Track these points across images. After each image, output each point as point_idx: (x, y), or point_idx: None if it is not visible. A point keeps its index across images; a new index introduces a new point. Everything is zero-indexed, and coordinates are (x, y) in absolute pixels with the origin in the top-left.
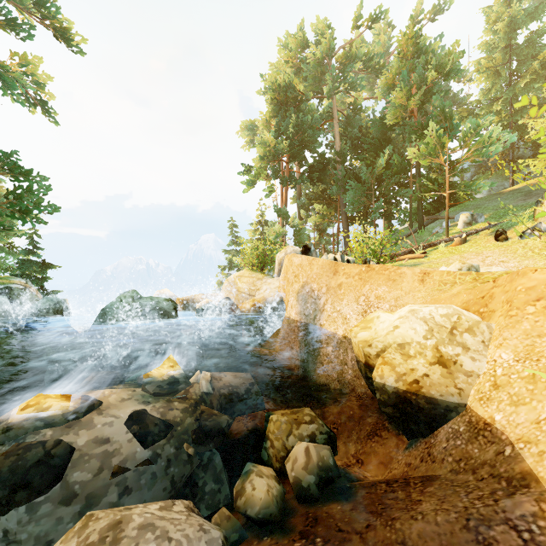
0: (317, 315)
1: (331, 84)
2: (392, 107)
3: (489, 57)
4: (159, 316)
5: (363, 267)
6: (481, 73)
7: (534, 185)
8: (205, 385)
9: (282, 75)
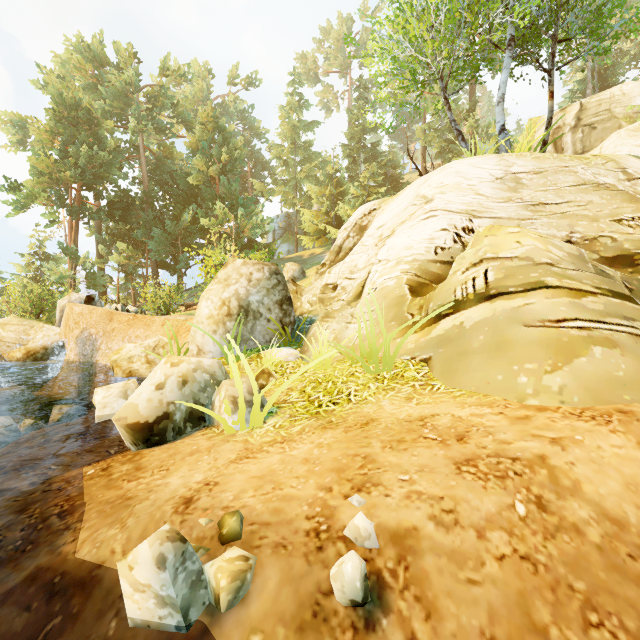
0: (95, 353)
1: (136, 122)
2: (195, 172)
3: (283, 146)
4: None
5: (131, 316)
6: (276, 158)
7: (300, 257)
8: None
9: (70, 92)
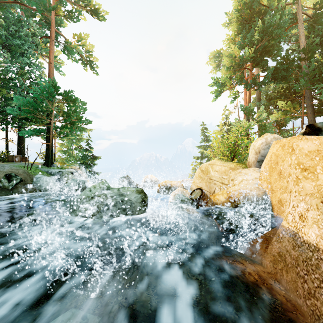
0: None
1: None
2: None
3: None
4: (121, 212)
5: None
6: None
7: None
8: None
9: None
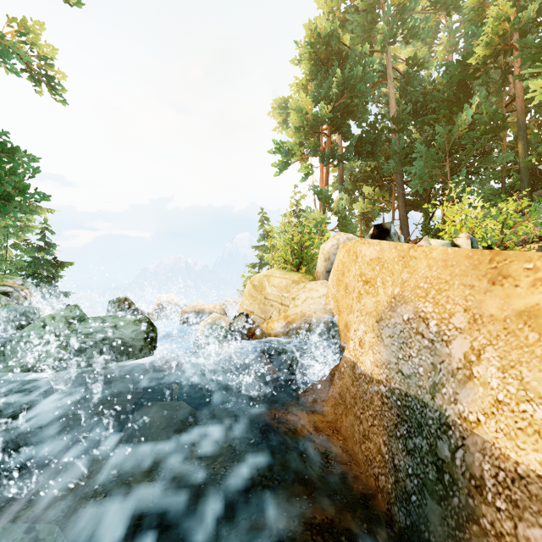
0: (445, 384)
1: (386, 29)
2: (486, 35)
3: None
4: (105, 357)
5: None
6: None
7: None
8: None
9: (323, 21)
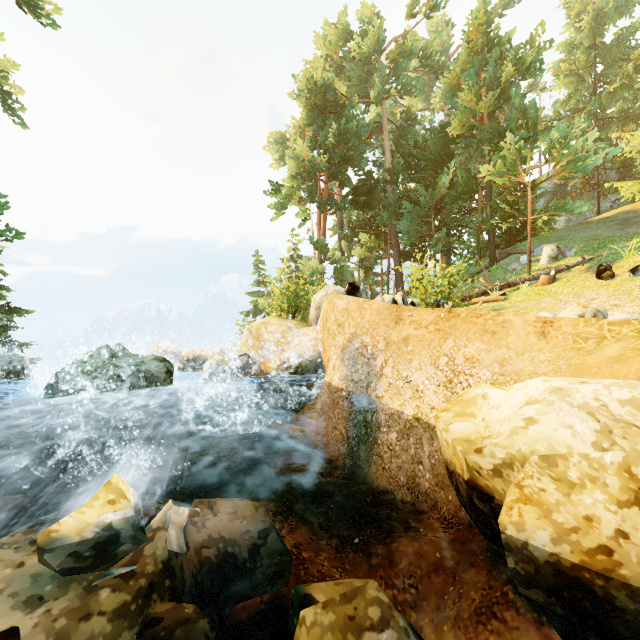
0: (372, 382)
1: (380, 85)
2: (458, 112)
3: (569, 59)
4: (142, 383)
5: (440, 312)
6: (561, 78)
7: (630, 212)
8: (175, 538)
9: (320, 71)
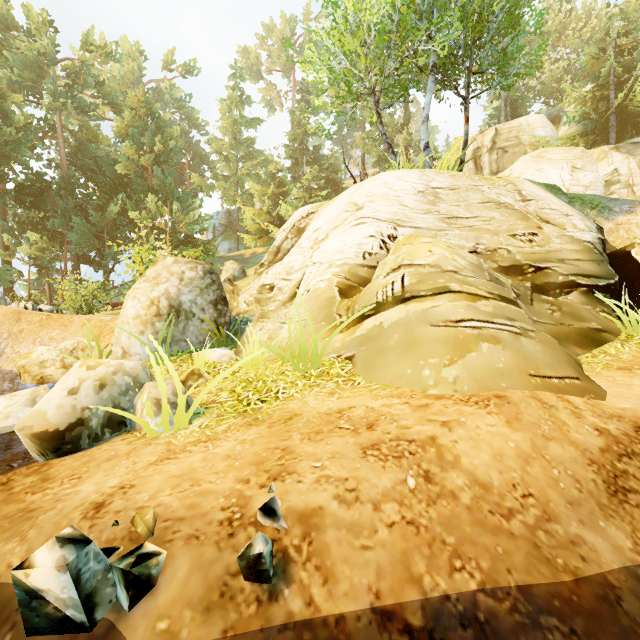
0: None
1: (52, 98)
2: (123, 159)
3: (223, 140)
4: None
5: (44, 316)
6: (216, 152)
7: (241, 255)
8: None
9: None
